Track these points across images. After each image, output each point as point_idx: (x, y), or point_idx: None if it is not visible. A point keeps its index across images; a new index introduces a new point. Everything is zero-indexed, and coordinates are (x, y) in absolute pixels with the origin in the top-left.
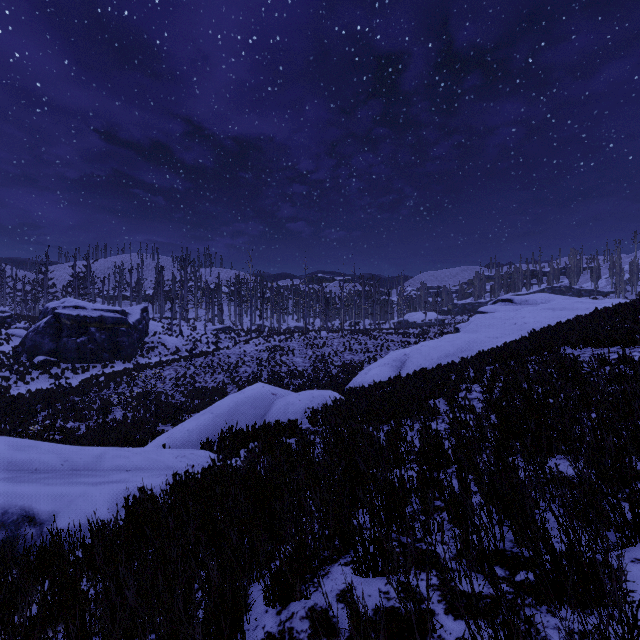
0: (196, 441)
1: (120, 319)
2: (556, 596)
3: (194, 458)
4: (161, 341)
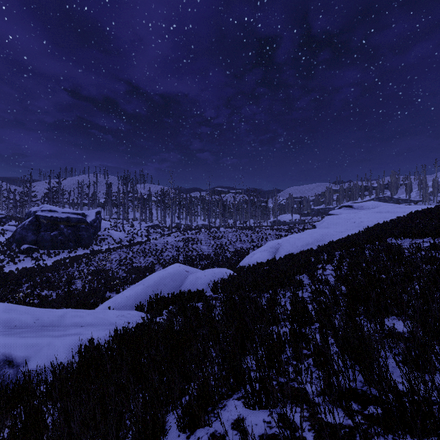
0: (132, 304)
1: (81, 219)
2: (400, 428)
3: (130, 317)
4: (109, 234)
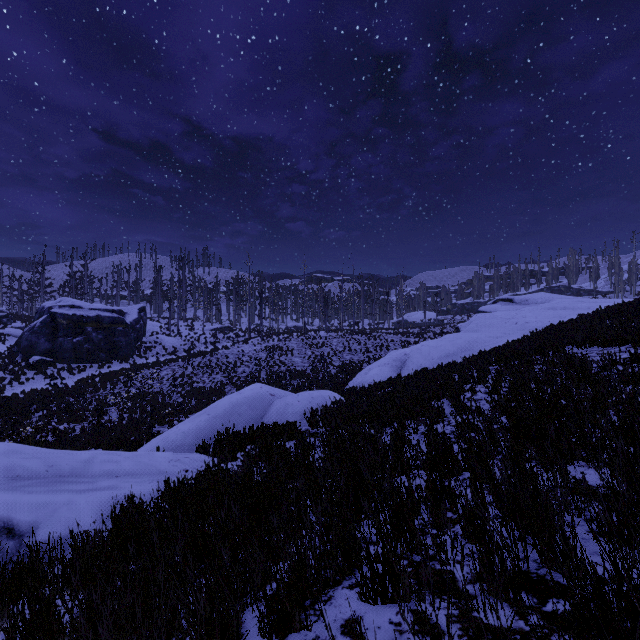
0: (192, 443)
1: (117, 319)
2: (600, 635)
3: (188, 462)
4: (159, 341)
